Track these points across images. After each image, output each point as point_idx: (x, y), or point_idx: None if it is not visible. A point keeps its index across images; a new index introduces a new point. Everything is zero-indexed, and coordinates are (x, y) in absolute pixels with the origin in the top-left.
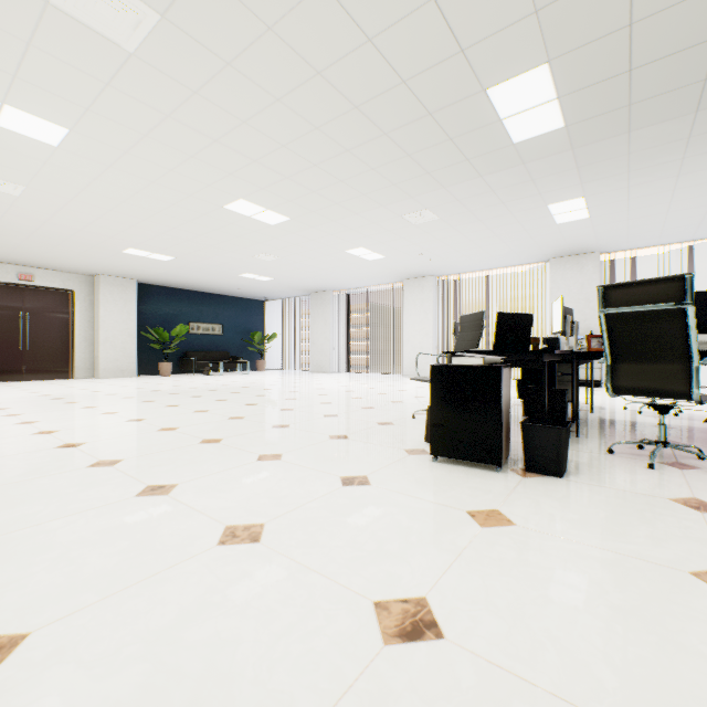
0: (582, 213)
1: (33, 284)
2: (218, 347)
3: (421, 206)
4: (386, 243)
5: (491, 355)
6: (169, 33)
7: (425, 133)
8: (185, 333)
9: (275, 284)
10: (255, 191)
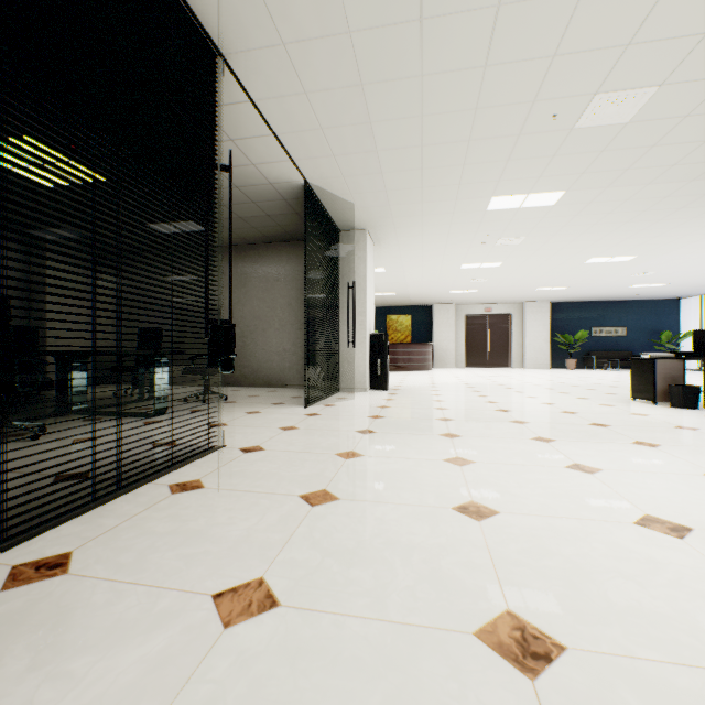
0: None
1: (491, 313)
2: (620, 347)
3: None
4: None
5: None
6: (529, 238)
7: (690, 211)
8: (584, 336)
9: (674, 286)
10: (598, 254)
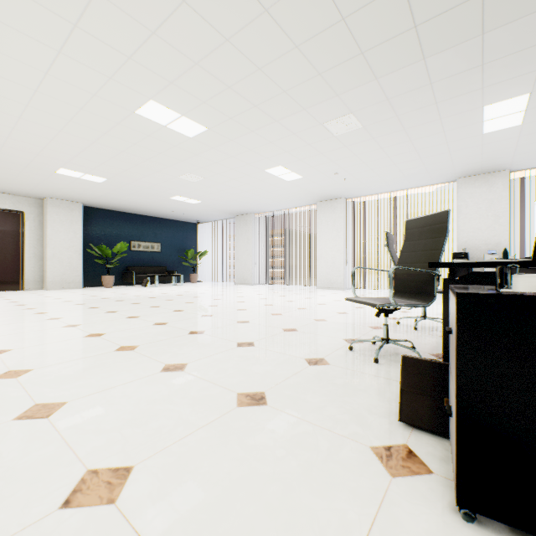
0: (516, 118)
1: None
2: (156, 262)
3: (346, 108)
4: (304, 160)
5: (464, 269)
6: None
7: None
8: (125, 249)
9: (204, 207)
10: (164, 87)
